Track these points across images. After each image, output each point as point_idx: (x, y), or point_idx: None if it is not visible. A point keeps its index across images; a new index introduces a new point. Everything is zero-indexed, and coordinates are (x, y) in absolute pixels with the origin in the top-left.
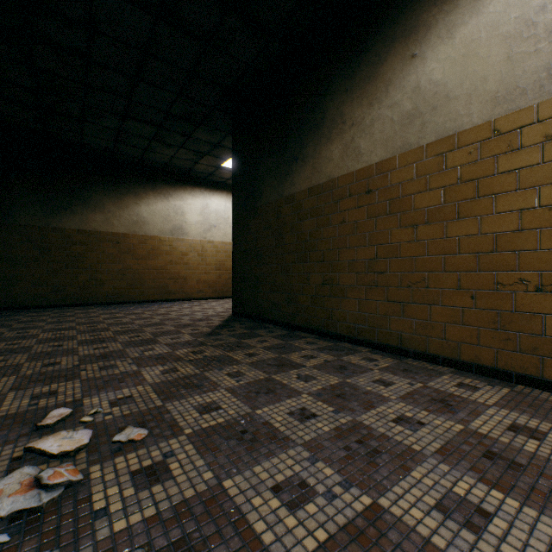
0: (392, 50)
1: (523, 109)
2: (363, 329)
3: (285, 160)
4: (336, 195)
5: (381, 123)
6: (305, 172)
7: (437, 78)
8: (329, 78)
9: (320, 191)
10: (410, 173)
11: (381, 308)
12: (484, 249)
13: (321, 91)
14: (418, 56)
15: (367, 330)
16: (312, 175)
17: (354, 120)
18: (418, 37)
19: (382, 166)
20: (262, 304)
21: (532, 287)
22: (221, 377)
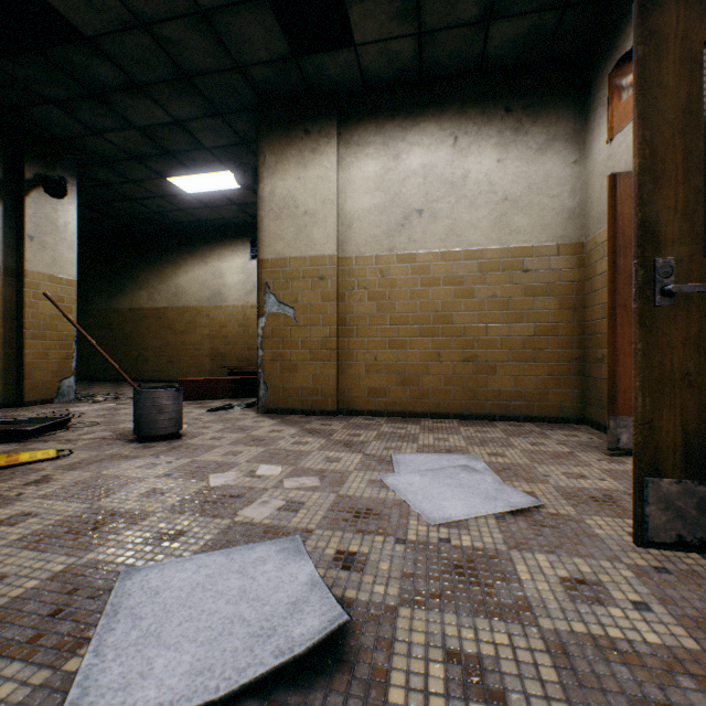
0: (169, 266)
1: (204, 306)
2: (158, 375)
3: (113, 288)
4: (145, 316)
5: (165, 292)
6: (128, 300)
7: (184, 285)
8: (141, 259)
9: (137, 312)
10: (175, 315)
11: (165, 365)
12: (195, 345)
13: (137, 263)
14: (178, 274)
15: (160, 375)
16: (132, 302)
17: (154, 285)
18: (178, 267)
19: (166, 309)
20: (95, 370)
21: (205, 356)
22: (97, 389)
